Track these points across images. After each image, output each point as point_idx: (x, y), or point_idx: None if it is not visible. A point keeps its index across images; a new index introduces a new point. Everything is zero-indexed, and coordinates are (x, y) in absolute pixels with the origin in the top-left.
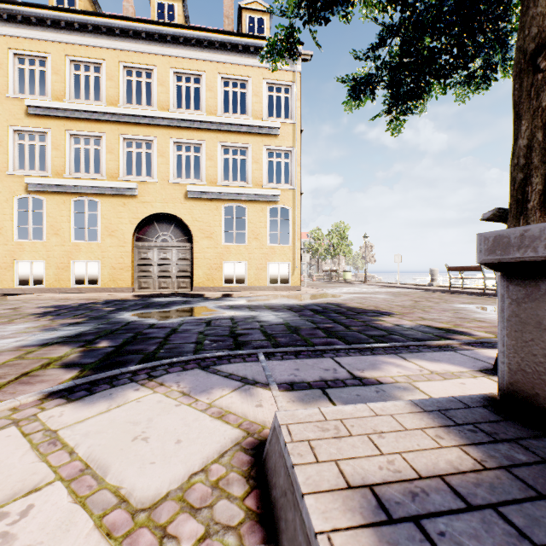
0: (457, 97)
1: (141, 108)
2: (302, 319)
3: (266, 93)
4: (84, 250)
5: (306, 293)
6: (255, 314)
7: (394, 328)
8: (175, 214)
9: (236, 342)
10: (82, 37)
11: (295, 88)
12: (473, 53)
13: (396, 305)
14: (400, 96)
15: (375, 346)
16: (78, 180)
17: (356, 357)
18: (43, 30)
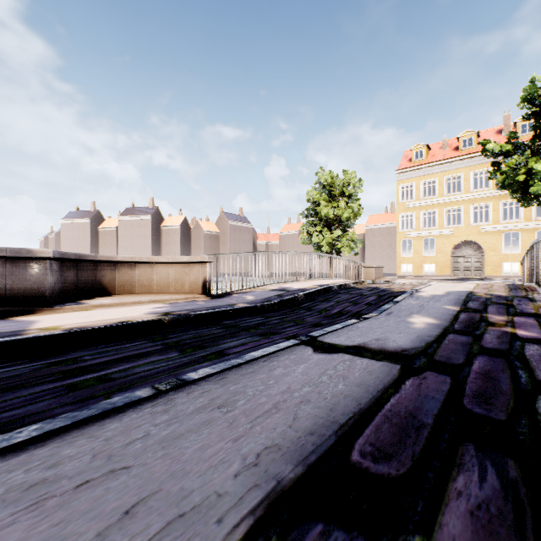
0: None
1: (454, 194)
2: None
3: None
4: (428, 259)
5: None
6: None
7: None
8: (473, 240)
9: None
10: (427, 171)
11: None
12: None
13: None
14: None
15: None
16: (426, 231)
17: None
18: (412, 174)
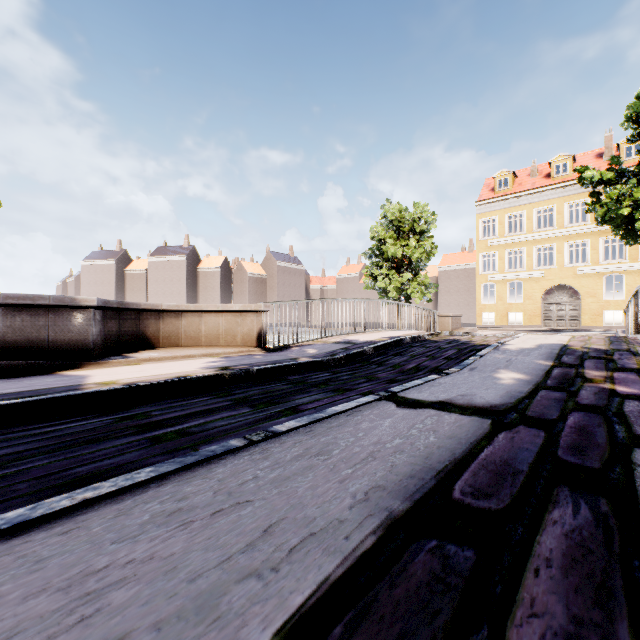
0: None
1: (546, 230)
2: None
3: None
4: (514, 307)
5: None
6: None
7: None
8: (567, 285)
9: None
10: (513, 203)
11: None
12: None
13: None
14: None
15: None
16: (512, 273)
17: None
18: (494, 206)
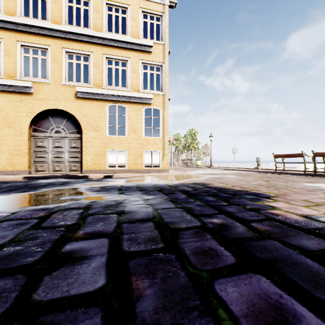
0: None
1: (36, 20)
2: (177, 207)
3: (142, 19)
4: None
5: (173, 175)
6: (122, 198)
7: (318, 227)
8: (66, 110)
9: (6, 323)
10: None
11: (164, 17)
12: None
13: (256, 185)
14: None
15: None
16: None
17: None
18: None
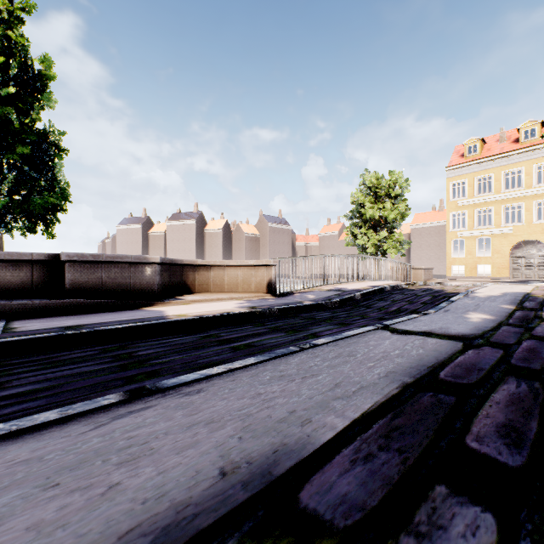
0: None
1: (514, 190)
2: None
3: None
4: (483, 260)
5: None
6: None
7: None
8: (536, 240)
9: None
10: (482, 167)
11: None
12: None
13: None
14: None
15: None
16: (481, 230)
17: None
18: (464, 170)
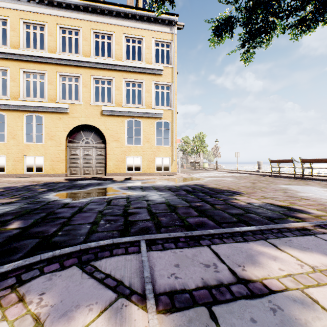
0: (292, 36)
1: (71, 55)
2: (178, 198)
3: (154, 47)
4: (33, 149)
5: (180, 177)
6: (145, 194)
7: (248, 207)
8: (94, 125)
9: (126, 222)
10: (31, 6)
11: (173, 44)
12: (307, 0)
13: (241, 186)
14: (252, 33)
15: (244, 230)
16: (28, 102)
17: (230, 244)
18: (4, 1)
